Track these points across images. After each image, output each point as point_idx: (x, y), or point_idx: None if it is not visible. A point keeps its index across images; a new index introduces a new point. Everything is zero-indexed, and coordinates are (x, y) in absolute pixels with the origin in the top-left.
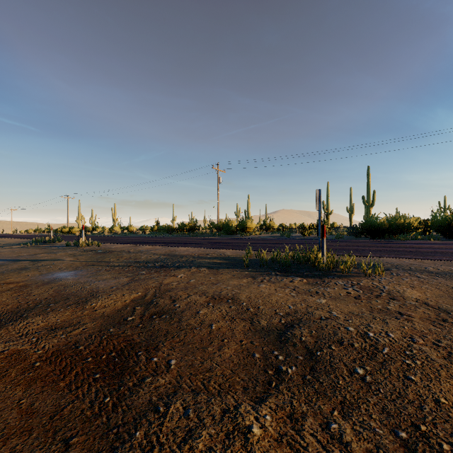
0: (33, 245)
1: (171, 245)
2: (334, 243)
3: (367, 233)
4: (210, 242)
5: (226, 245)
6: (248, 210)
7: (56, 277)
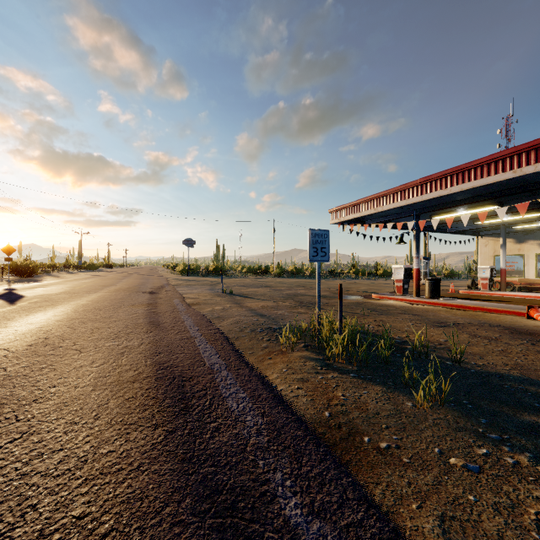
0: None
1: None
2: None
3: None
4: None
5: None
6: None
7: None
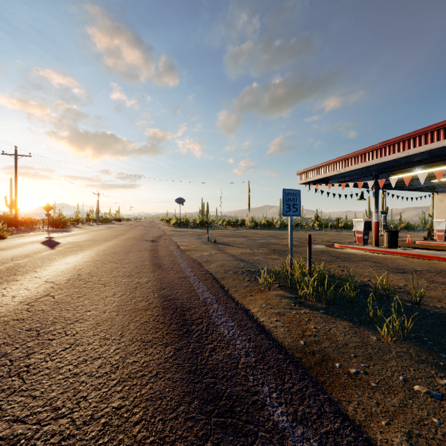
0: None
1: None
2: None
3: None
4: None
5: None
6: None
7: None
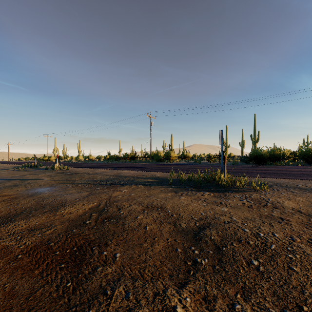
0: (23, 169)
1: (118, 169)
2: (231, 167)
3: (254, 161)
4: (145, 167)
5: (156, 169)
6: (171, 145)
7: (37, 191)
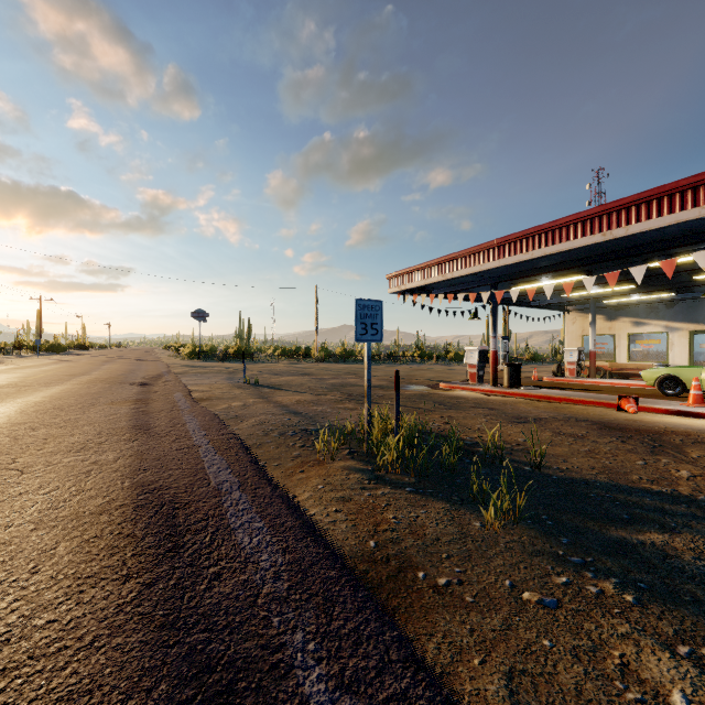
0: None
1: None
2: None
3: None
4: None
5: None
6: None
7: None
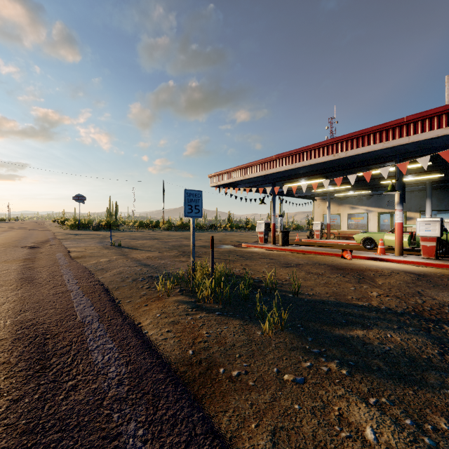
0: None
1: None
2: None
3: None
4: None
5: None
6: None
7: None
